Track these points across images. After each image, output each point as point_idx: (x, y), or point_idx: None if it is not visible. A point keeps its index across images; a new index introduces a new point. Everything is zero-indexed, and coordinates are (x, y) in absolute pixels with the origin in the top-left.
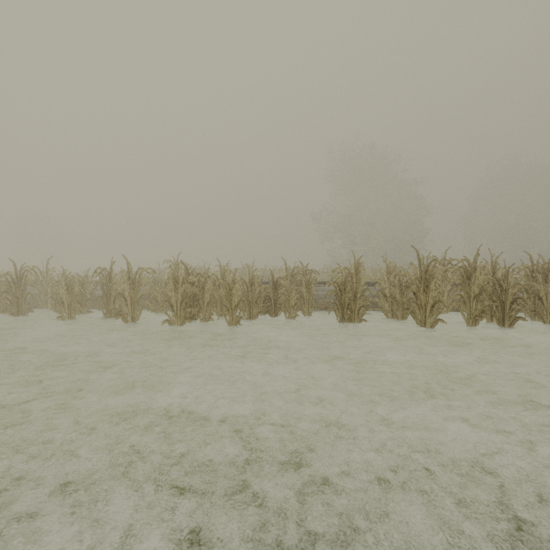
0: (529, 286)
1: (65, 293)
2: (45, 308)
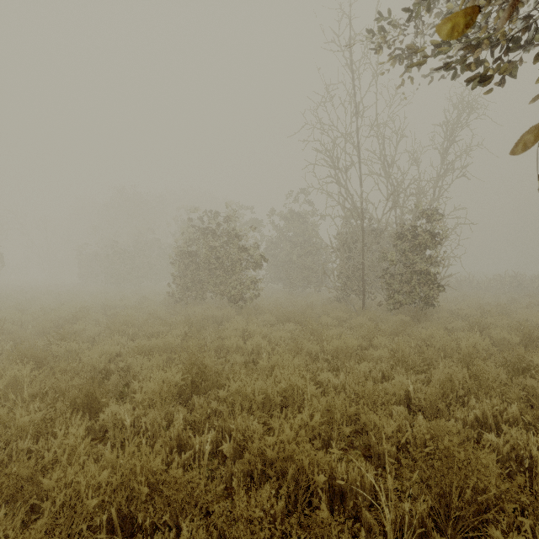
0: None
1: None
2: None
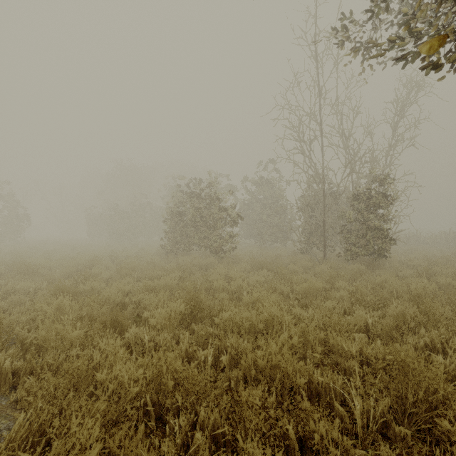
0: None
1: None
2: None
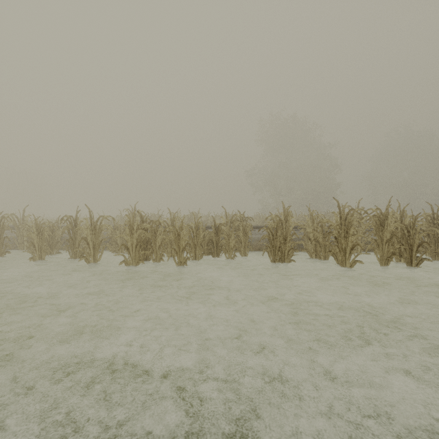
0: (431, 231)
1: (36, 237)
2: (22, 250)
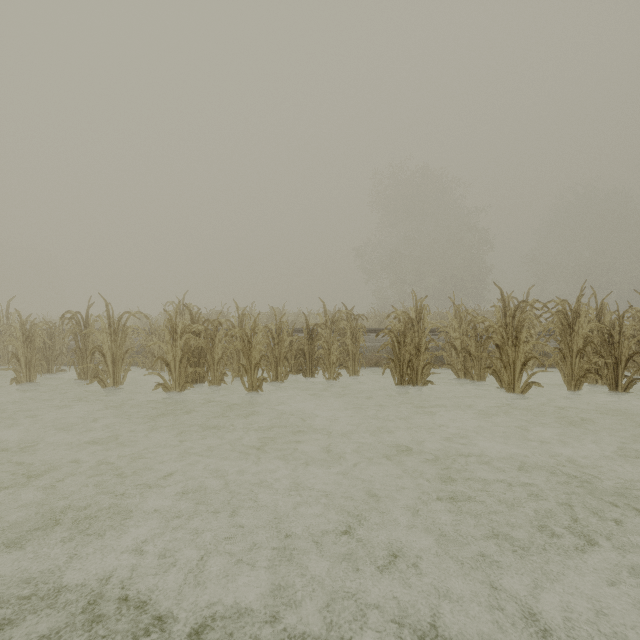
0: None
1: (22, 346)
2: (5, 366)
